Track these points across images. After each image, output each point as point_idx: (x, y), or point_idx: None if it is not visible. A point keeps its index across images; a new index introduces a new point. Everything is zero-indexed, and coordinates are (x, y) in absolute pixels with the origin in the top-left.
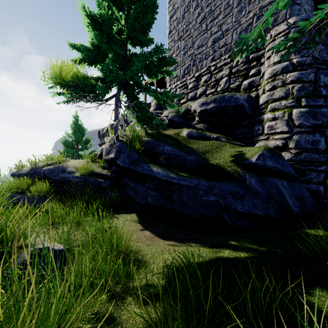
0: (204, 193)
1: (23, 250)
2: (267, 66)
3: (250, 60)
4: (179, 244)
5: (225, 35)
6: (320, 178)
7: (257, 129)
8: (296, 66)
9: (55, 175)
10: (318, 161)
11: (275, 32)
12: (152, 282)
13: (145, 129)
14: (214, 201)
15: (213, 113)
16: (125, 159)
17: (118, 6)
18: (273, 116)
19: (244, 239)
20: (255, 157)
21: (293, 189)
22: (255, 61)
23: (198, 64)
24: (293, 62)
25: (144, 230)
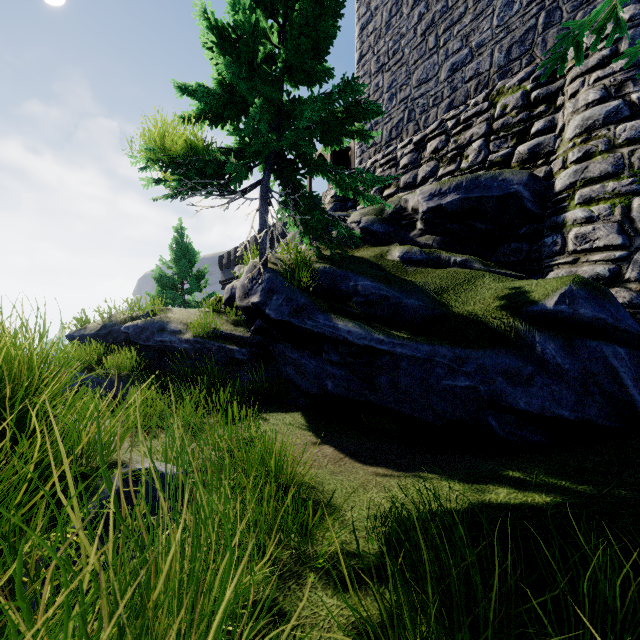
0: (446, 372)
1: (114, 470)
2: (570, 112)
3: (533, 102)
4: (396, 473)
5: (477, 54)
6: None
7: (551, 243)
8: (639, 107)
9: (146, 336)
10: None
11: (588, 40)
12: (368, 545)
13: (317, 248)
14: (468, 389)
15: (455, 213)
16: (282, 305)
17: (266, 9)
18: (588, 213)
19: (537, 466)
20: (554, 298)
21: None
22: (543, 104)
23: (418, 117)
24: (631, 101)
25: (322, 445)
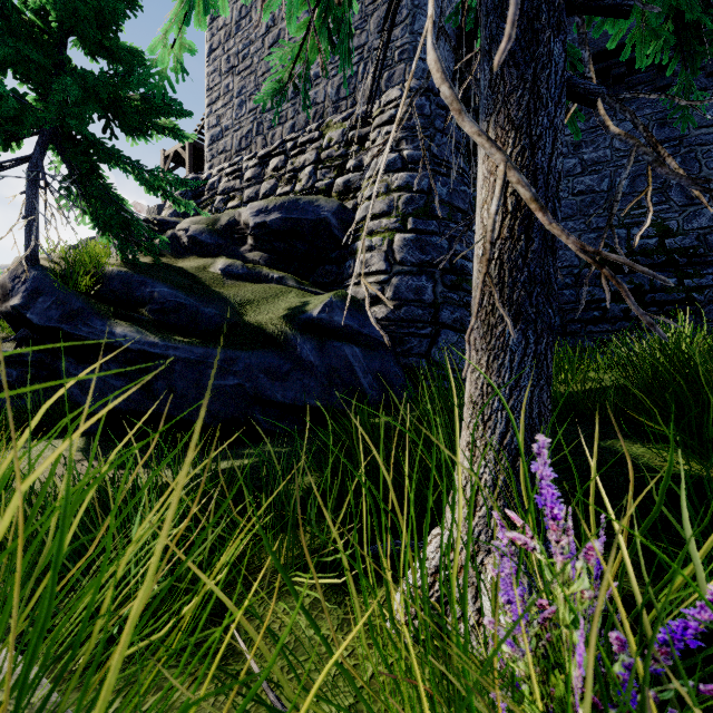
0: (218, 373)
1: None
2: (370, 156)
3: (350, 141)
4: (148, 470)
5: (315, 84)
6: (422, 346)
7: (348, 267)
8: (407, 163)
9: None
10: (421, 320)
11: (385, 98)
12: None
13: (120, 251)
14: (236, 387)
15: (279, 231)
16: (50, 308)
17: None
18: (370, 243)
19: (271, 443)
20: (320, 307)
21: (372, 362)
22: (357, 145)
23: (266, 132)
24: (404, 156)
25: (85, 461)
